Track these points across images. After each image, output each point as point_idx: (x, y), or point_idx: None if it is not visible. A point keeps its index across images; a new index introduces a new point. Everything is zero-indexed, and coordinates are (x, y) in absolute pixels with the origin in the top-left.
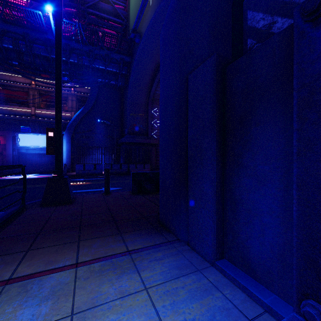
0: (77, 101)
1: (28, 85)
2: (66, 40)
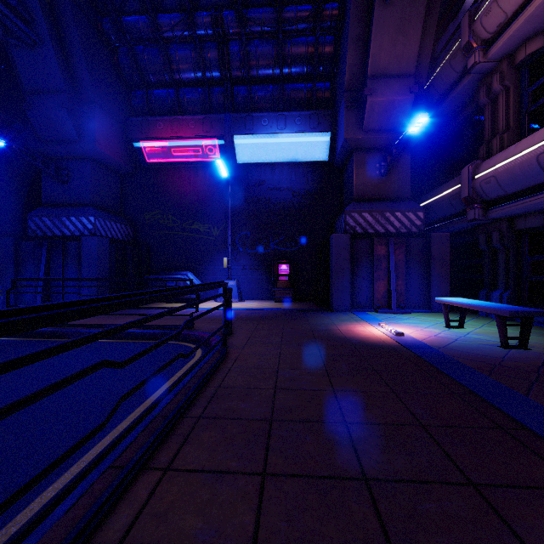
0: None
1: None
2: None
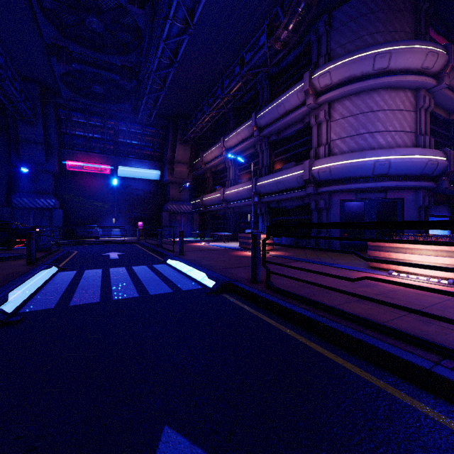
0: None
1: None
2: None
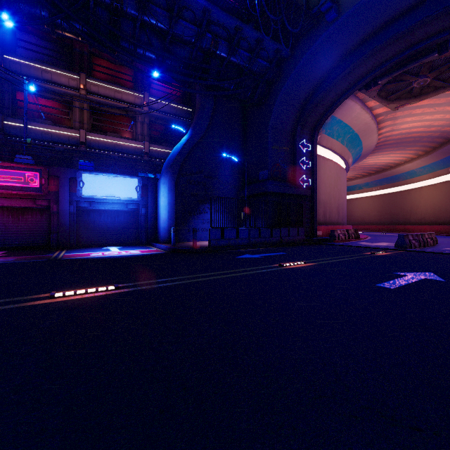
0: (149, 124)
1: (73, 90)
2: (207, 2)
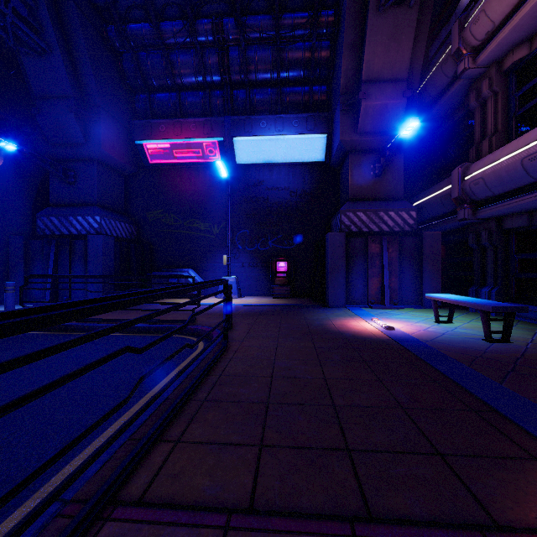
0: None
1: None
2: None
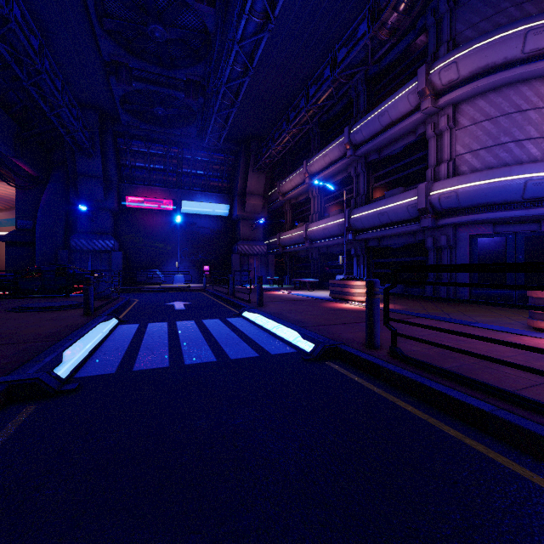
0: None
1: None
2: None
